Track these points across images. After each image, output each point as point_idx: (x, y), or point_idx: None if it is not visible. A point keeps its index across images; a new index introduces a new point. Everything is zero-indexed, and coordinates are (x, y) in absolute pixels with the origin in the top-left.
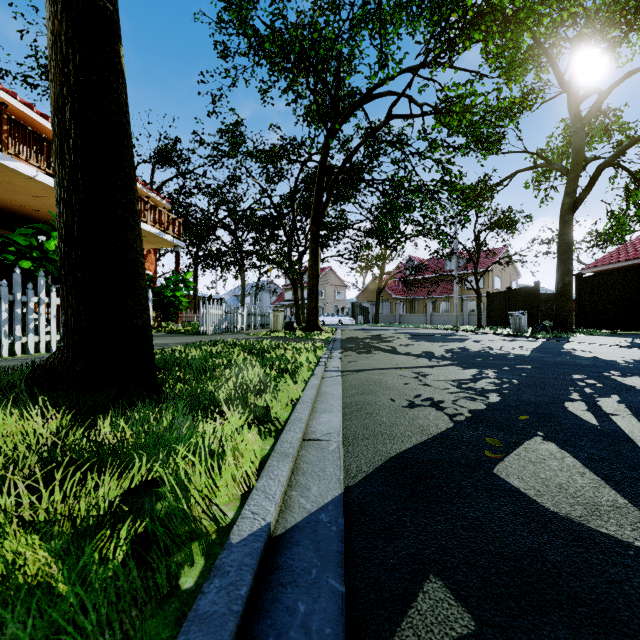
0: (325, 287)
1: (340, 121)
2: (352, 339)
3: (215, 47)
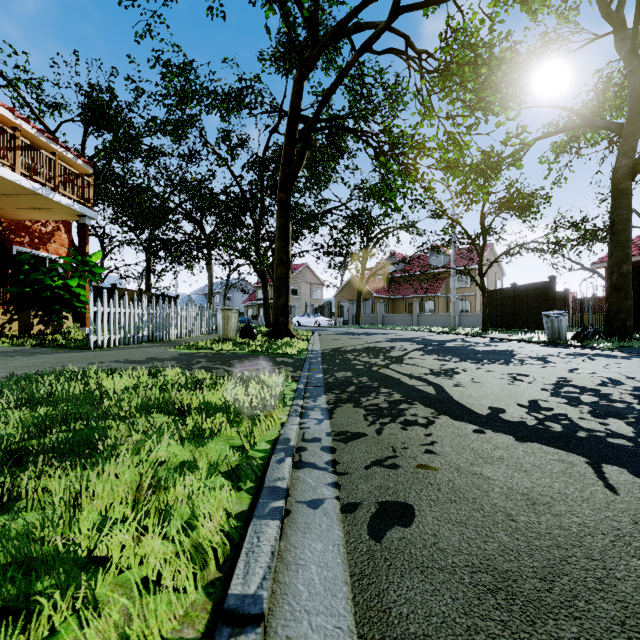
0: (301, 285)
1: (319, 47)
2: (339, 354)
3: None
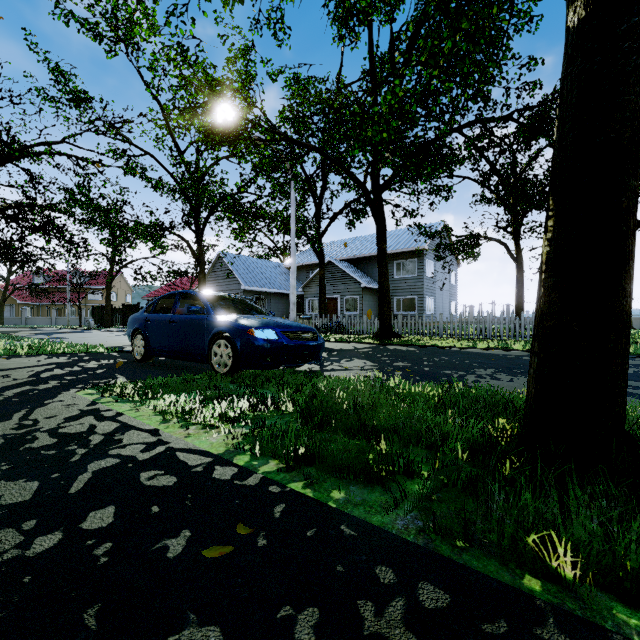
0: None
1: None
2: None
3: None
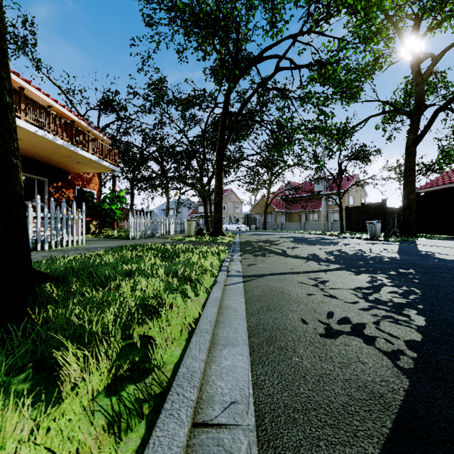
0: (227, 203)
1: (239, 75)
2: (248, 242)
3: (142, 17)
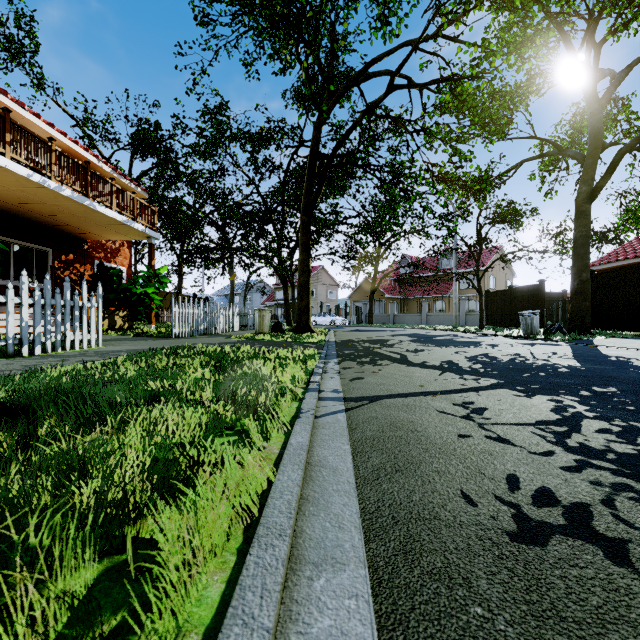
0: (317, 286)
1: (334, 99)
2: (348, 343)
3: (193, 12)
